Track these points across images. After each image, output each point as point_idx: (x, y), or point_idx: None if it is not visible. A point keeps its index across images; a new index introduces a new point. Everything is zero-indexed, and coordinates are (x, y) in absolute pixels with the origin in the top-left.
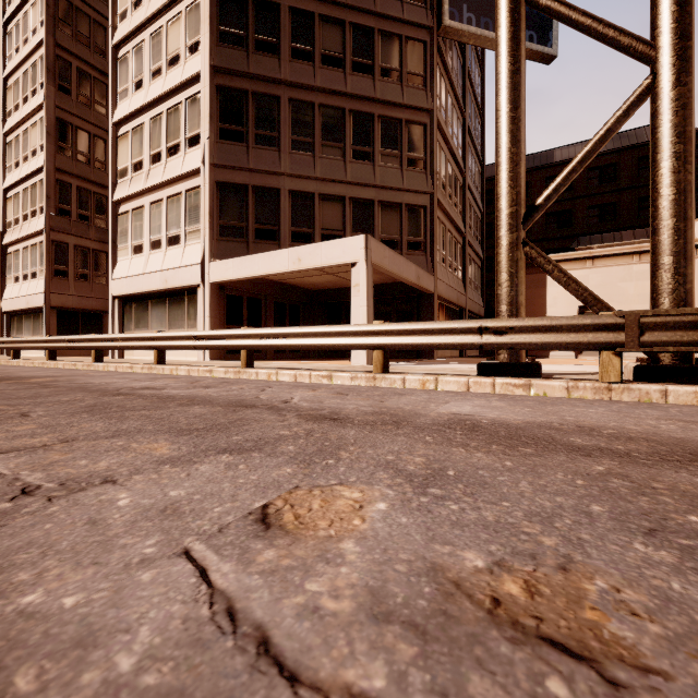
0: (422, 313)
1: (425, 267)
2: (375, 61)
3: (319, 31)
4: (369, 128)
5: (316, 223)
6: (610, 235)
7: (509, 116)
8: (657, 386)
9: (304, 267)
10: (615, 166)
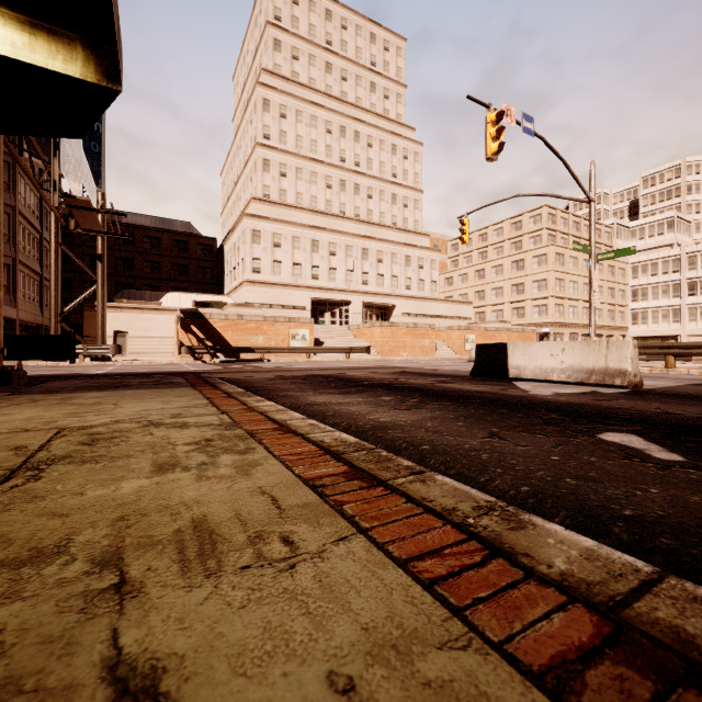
0: (7, 330)
1: (10, 303)
2: None
3: None
4: None
5: None
6: (140, 291)
7: (55, 283)
8: (91, 362)
9: None
10: (160, 239)
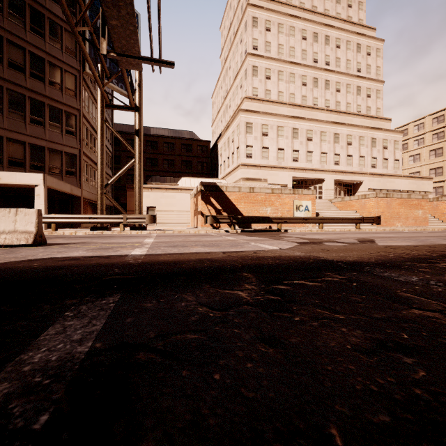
0: (74, 205)
1: (76, 184)
2: (46, 76)
3: (6, 47)
4: (42, 109)
5: (5, 153)
6: (163, 177)
7: (100, 157)
8: (130, 231)
9: (4, 182)
10: (174, 144)
